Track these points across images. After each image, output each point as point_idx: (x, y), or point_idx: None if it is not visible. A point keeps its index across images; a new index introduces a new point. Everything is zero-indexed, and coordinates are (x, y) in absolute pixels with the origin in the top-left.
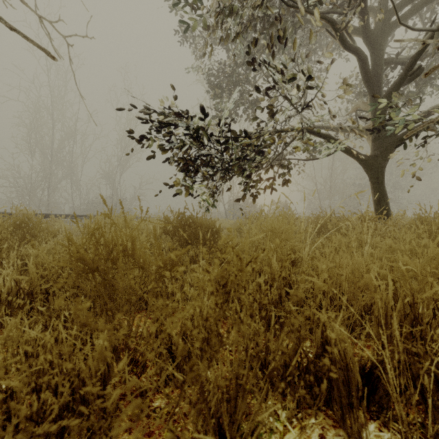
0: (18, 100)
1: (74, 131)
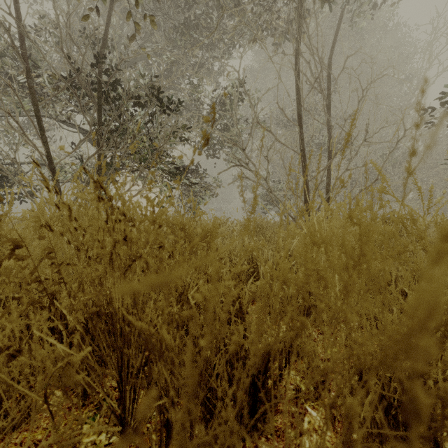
0: None
1: None
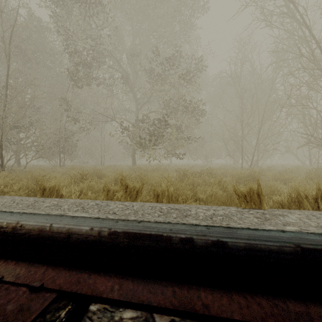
0: None
1: None
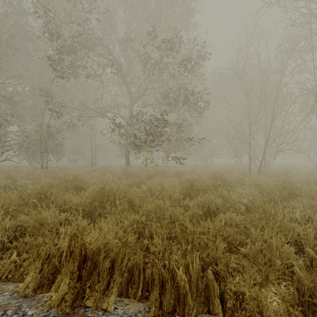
0: None
1: None
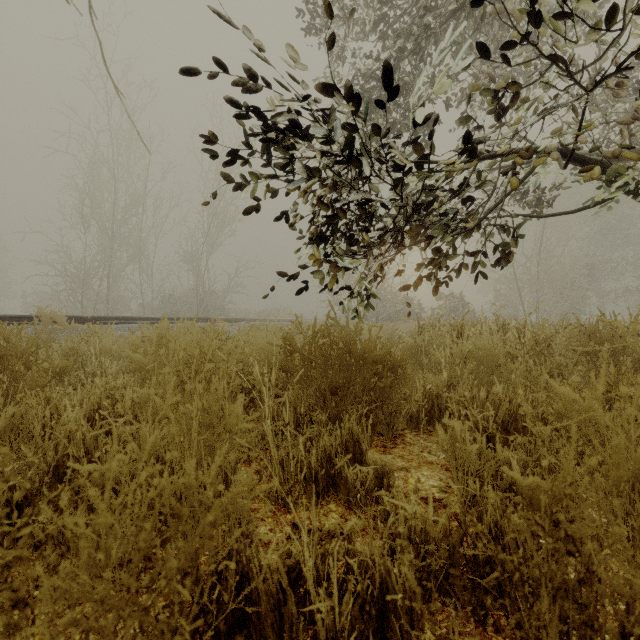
0: (66, 152)
1: (143, 194)
